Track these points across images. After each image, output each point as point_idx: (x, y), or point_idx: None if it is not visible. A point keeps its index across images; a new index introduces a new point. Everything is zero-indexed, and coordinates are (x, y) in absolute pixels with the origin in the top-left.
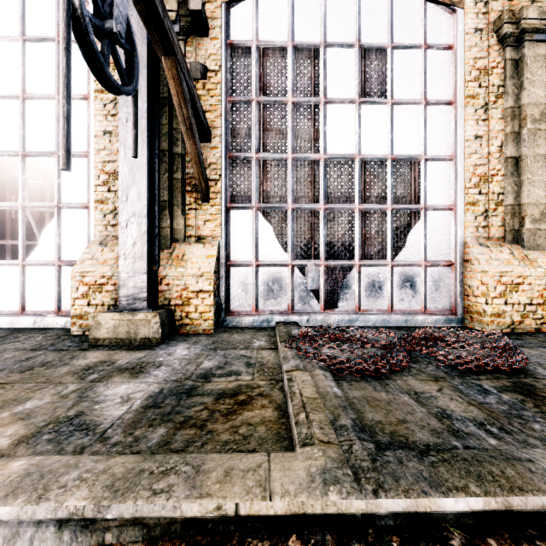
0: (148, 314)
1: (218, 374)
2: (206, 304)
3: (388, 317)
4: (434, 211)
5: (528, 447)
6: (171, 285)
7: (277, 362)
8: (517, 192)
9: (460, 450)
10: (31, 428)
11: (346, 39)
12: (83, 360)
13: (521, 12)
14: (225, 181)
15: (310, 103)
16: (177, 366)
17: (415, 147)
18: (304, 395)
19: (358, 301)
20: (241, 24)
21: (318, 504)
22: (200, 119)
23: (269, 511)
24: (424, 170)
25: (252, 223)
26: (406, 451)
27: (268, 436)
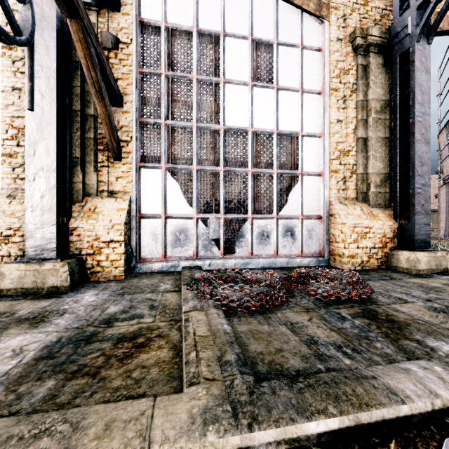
0: (56, 264)
1: (122, 319)
2: (117, 252)
3: (274, 260)
4: (308, 176)
5: (372, 363)
6: (83, 236)
7: (179, 303)
8: (365, 164)
9: (322, 374)
10: None
11: (241, 32)
12: None
13: (368, 30)
14: (136, 142)
15: (211, 81)
16: (81, 313)
17: (295, 125)
18: (197, 334)
19: (251, 248)
20: (151, 5)
21: (196, 447)
22: (110, 84)
23: None
24: (301, 143)
25: (161, 180)
26: (279, 380)
27: (160, 377)
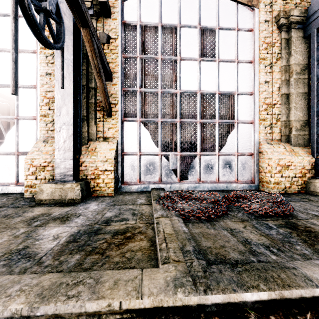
0: (73, 184)
1: (115, 220)
2: (109, 178)
3: (216, 185)
4: (242, 124)
5: (293, 260)
6: (88, 166)
7: (151, 212)
8: (288, 113)
9: (255, 263)
10: None
11: (192, 23)
12: (31, 213)
13: (290, 12)
14: (121, 104)
15: (171, 60)
16: (90, 216)
17: (232, 87)
18: (165, 232)
19: (199, 176)
20: (131, 11)
21: (171, 300)
22: (105, 66)
23: (140, 306)
24: (236, 100)
25: (137, 129)
26: (224, 265)
27: (143, 258)
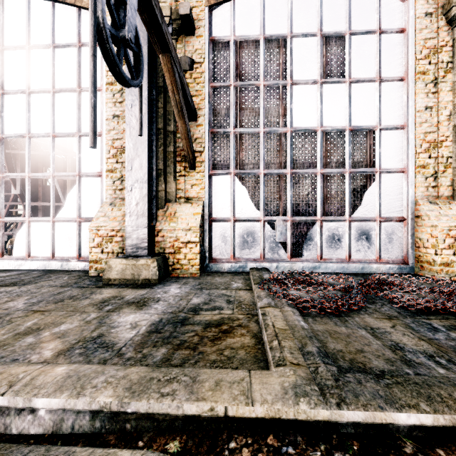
0: (148, 260)
1: (205, 309)
2: (193, 252)
3: (346, 265)
4: (388, 173)
5: None
6: (166, 237)
7: (252, 300)
8: None
9: (411, 376)
10: (67, 344)
11: (310, 30)
12: (99, 295)
13: None
14: (208, 152)
15: (278, 85)
16: (171, 301)
17: (371, 118)
18: (276, 326)
19: (320, 251)
20: (221, 23)
21: (291, 411)
22: (188, 102)
23: (251, 414)
24: (378, 138)
25: (230, 186)
26: (364, 374)
27: (247, 358)
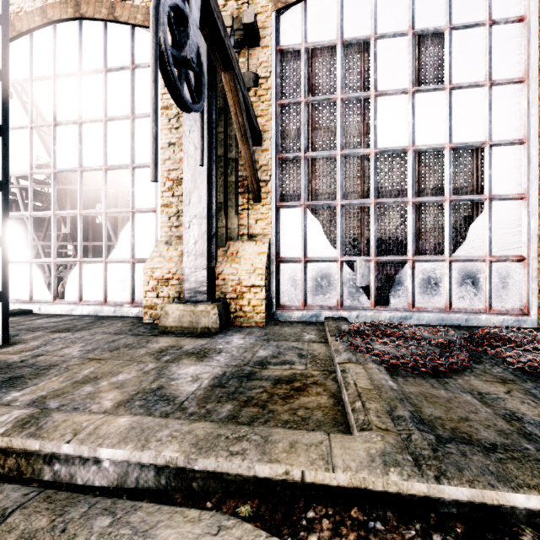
0: (207, 306)
1: (273, 363)
2: (258, 298)
3: (446, 316)
4: (501, 201)
5: None
6: (227, 280)
7: (328, 354)
8: None
9: (532, 451)
10: (126, 395)
11: (398, 28)
12: (156, 344)
13: None
14: (275, 181)
15: (359, 98)
16: (235, 353)
17: (478, 133)
18: (358, 385)
19: (412, 298)
20: (290, 29)
21: (379, 482)
22: (252, 124)
23: (332, 482)
24: (488, 157)
25: (300, 220)
26: (470, 446)
27: (325, 420)
